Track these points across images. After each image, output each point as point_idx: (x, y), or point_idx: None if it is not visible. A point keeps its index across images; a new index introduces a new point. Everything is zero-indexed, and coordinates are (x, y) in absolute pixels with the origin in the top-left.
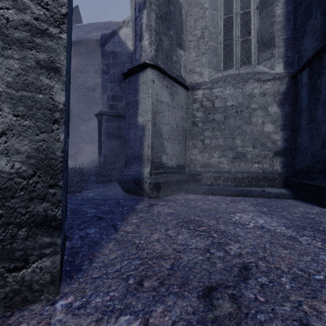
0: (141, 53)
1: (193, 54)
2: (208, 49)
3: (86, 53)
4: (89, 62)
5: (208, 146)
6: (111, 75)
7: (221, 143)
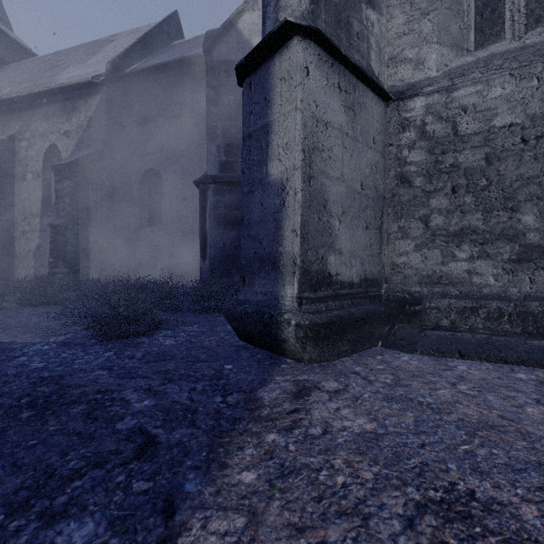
0: (278, 15)
1: (399, 19)
2: None
3: (186, 82)
4: (192, 98)
5: (439, 232)
6: (223, 105)
7: (478, 225)
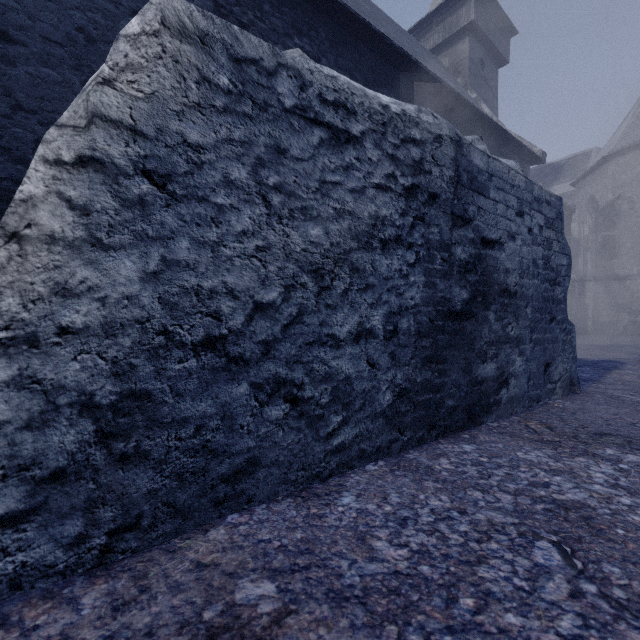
0: (586, 271)
1: (625, 258)
2: (635, 255)
3: None
4: None
5: (633, 311)
6: None
7: None
